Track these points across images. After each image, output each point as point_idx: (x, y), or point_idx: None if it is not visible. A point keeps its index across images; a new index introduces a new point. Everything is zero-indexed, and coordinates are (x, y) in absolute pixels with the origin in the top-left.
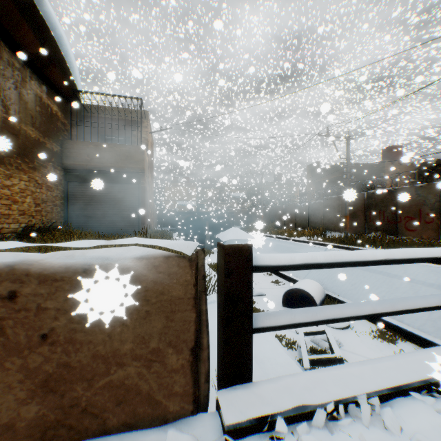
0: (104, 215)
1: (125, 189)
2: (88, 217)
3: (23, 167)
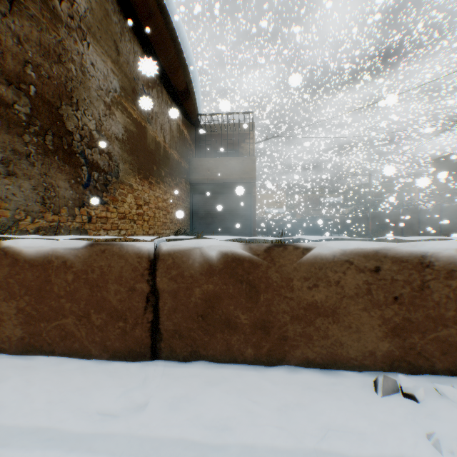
0: (220, 223)
1: (238, 199)
2: (208, 224)
3: (171, 184)
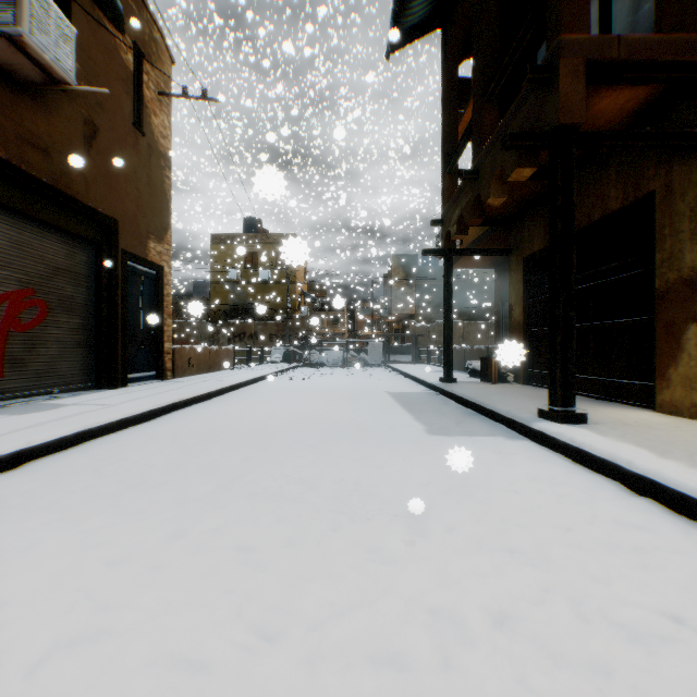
0: None
1: None
2: None
3: None
